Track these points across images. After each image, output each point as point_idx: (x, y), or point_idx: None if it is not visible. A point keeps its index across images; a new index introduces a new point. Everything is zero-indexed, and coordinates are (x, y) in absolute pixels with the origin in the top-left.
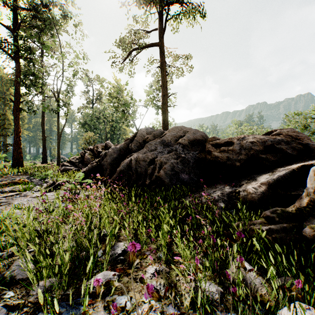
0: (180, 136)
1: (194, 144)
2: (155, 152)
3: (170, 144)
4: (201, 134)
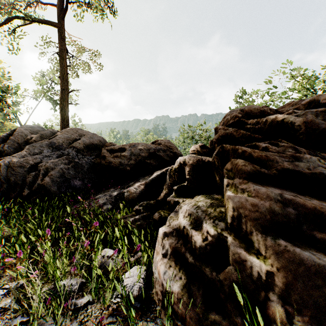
0: (75, 139)
1: (90, 148)
2: (40, 156)
3: (62, 147)
4: (99, 138)
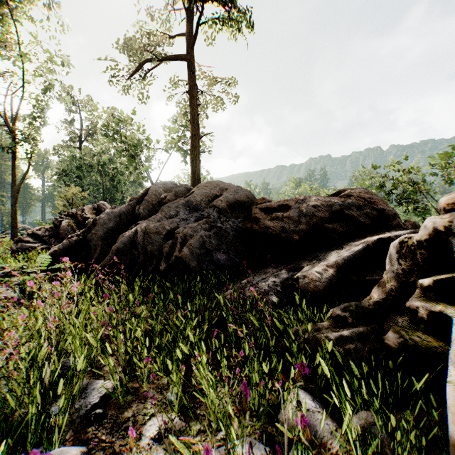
0: (215, 196)
1: (235, 208)
2: (176, 220)
3: (200, 207)
4: (246, 193)
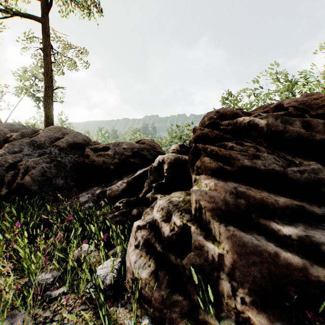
0: (57, 138)
1: (74, 147)
2: (20, 155)
3: (43, 146)
4: (83, 137)
